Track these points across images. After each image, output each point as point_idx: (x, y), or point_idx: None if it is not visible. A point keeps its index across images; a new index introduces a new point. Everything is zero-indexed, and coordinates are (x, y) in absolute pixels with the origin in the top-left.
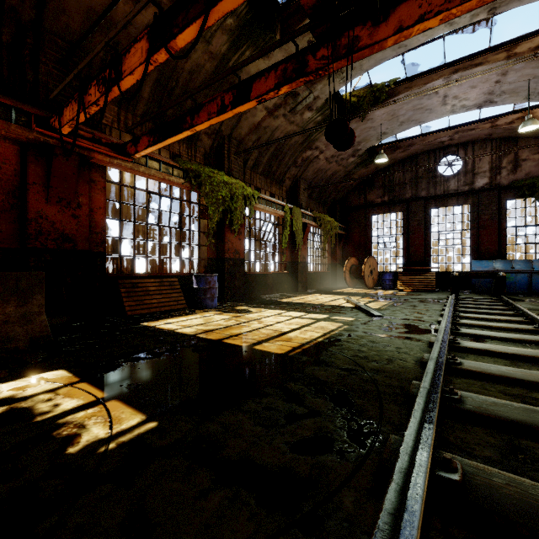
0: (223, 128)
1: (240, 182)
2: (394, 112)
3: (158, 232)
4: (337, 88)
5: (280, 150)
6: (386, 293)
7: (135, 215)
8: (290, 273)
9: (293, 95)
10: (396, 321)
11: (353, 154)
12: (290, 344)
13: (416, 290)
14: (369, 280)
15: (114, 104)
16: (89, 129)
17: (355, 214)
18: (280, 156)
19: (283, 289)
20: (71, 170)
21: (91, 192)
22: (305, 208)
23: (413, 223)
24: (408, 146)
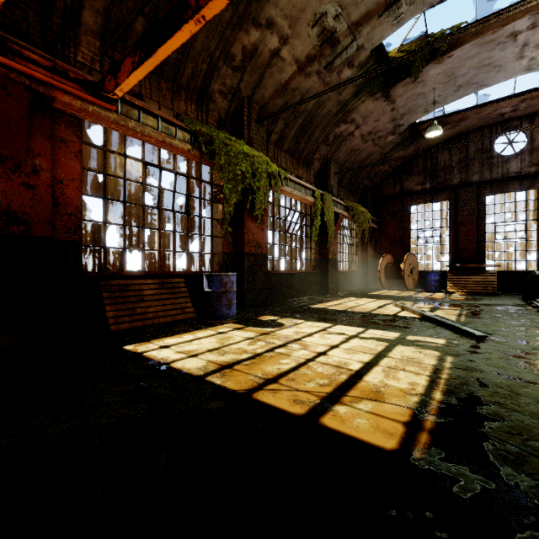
0: (242, 86)
1: (263, 155)
2: (453, 71)
3: (158, 218)
4: (388, 34)
5: (309, 122)
6: (437, 297)
7: (125, 192)
8: (319, 272)
9: (331, 43)
10: (518, 346)
11: (393, 131)
12: (390, 413)
13: (472, 293)
14: (409, 280)
15: (95, 37)
16: (49, 56)
17: (390, 205)
18: (310, 130)
19: (311, 291)
20: (17, 113)
21: (59, 156)
22: (336, 195)
23: (462, 213)
24: (459, 120)
